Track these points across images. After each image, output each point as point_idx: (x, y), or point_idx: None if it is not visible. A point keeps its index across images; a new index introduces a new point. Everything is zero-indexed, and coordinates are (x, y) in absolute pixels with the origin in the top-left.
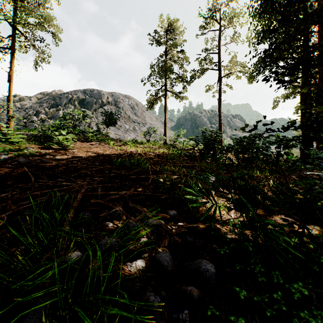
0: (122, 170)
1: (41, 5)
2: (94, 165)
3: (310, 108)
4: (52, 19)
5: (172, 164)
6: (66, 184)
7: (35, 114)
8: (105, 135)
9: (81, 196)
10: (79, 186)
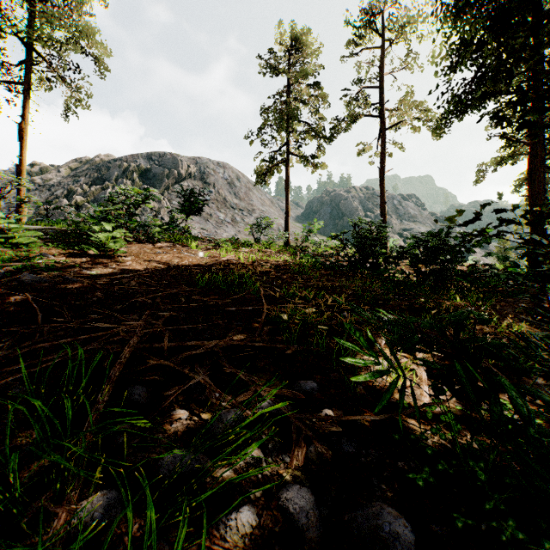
0: (211, 295)
1: (74, 8)
2: (160, 287)
3: (542, 182)
4: (93, 32)
5: (302, 284)
6: (105, 326)
7: (66, 195)
8: (183, 231)
9: (129, 352)
10: (129, 330)
